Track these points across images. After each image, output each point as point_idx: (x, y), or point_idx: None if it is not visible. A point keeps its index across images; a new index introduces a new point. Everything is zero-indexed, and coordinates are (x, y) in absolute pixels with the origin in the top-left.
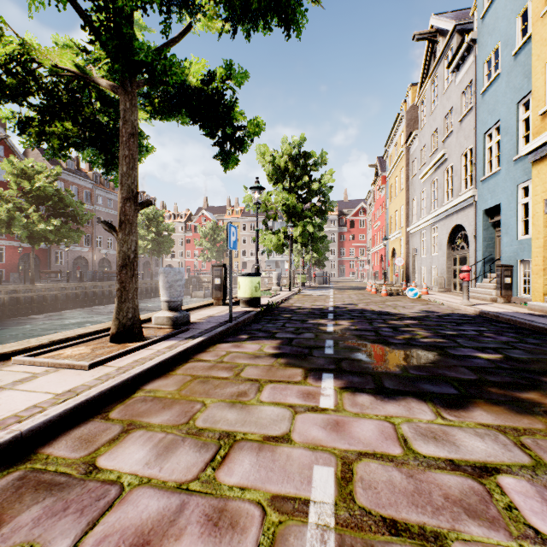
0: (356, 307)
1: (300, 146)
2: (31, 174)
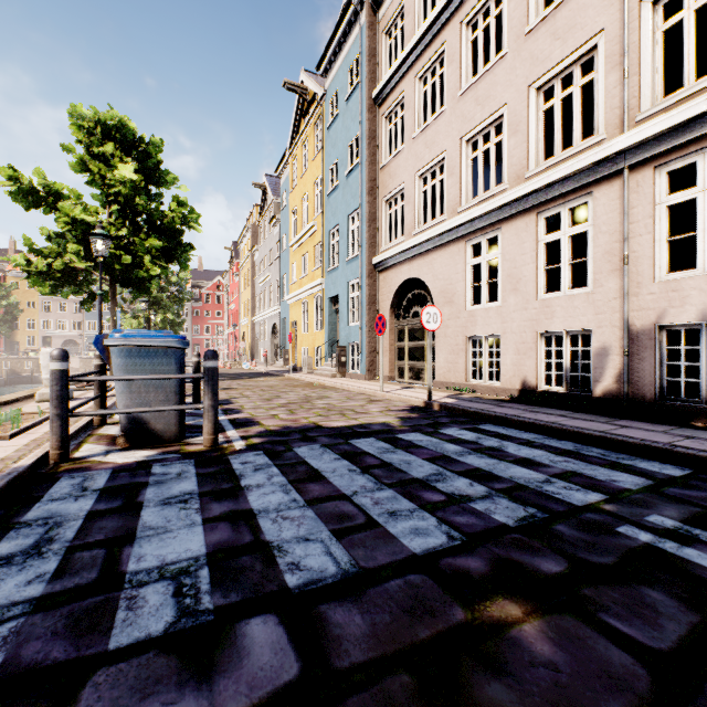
0: None
1: None
2: None
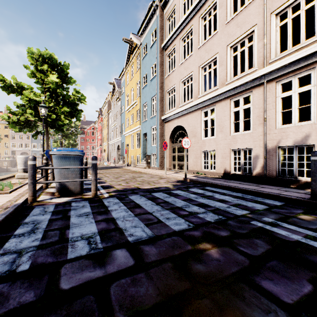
0: None
1: None
2: None
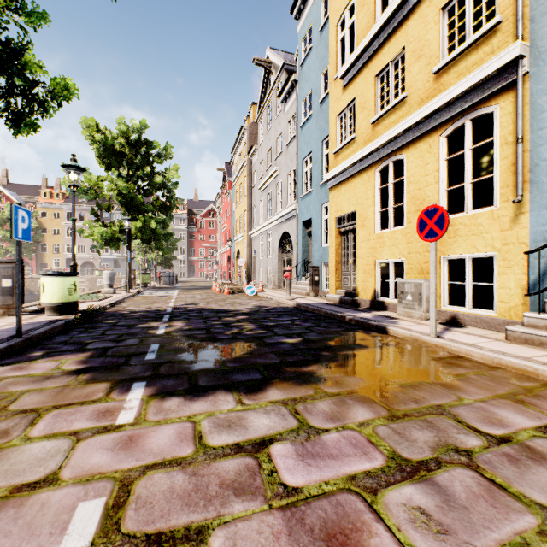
0: (197, 306)
1: (141, 132)
2: None
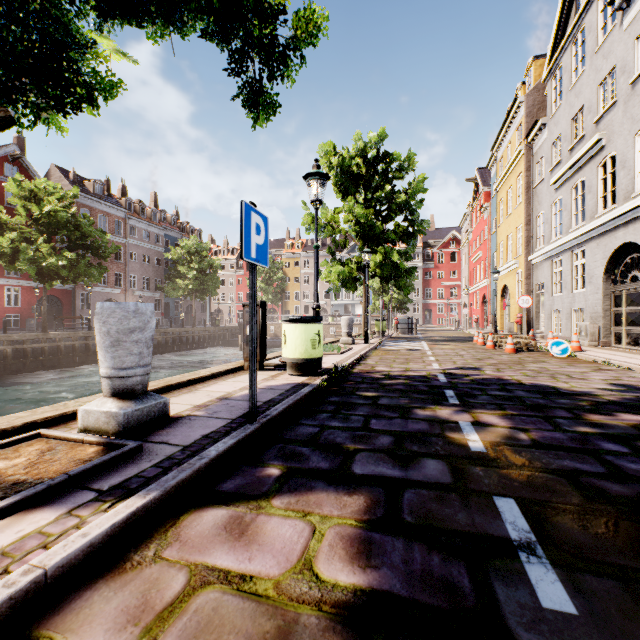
0: (484, 374)
1: (379, 145)
2: (42, 197)
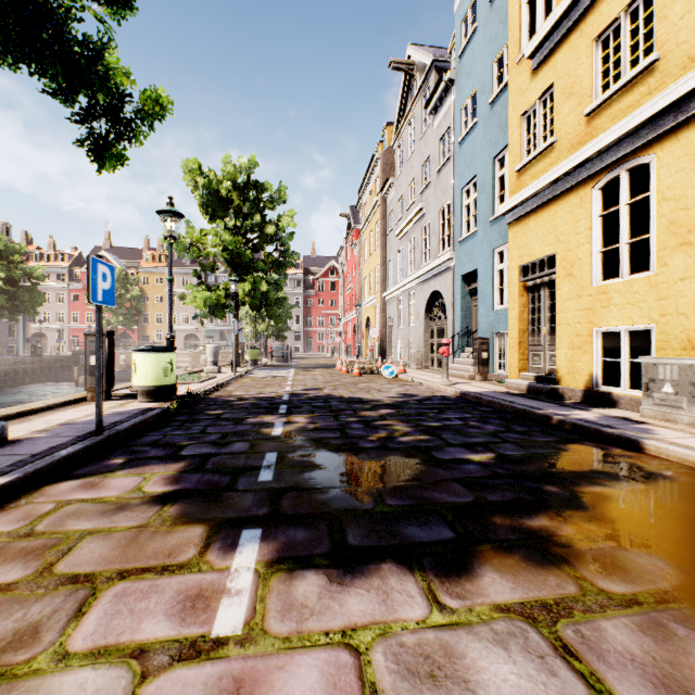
0: (321, 393)
1: (250, 172)
2: None
